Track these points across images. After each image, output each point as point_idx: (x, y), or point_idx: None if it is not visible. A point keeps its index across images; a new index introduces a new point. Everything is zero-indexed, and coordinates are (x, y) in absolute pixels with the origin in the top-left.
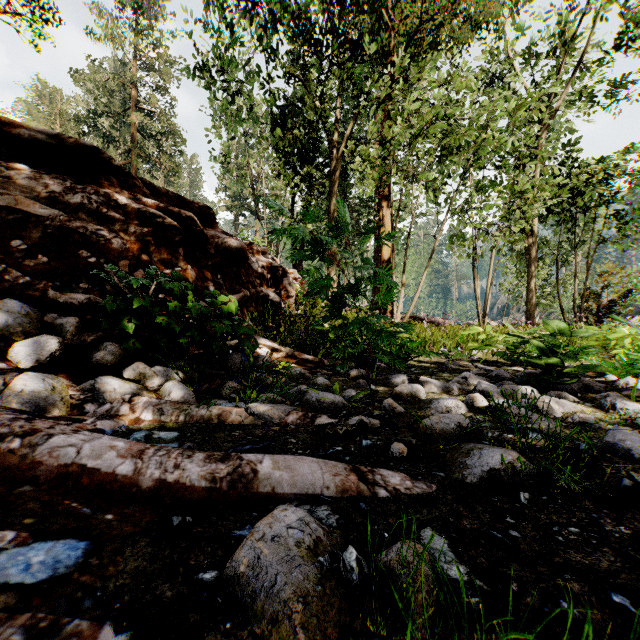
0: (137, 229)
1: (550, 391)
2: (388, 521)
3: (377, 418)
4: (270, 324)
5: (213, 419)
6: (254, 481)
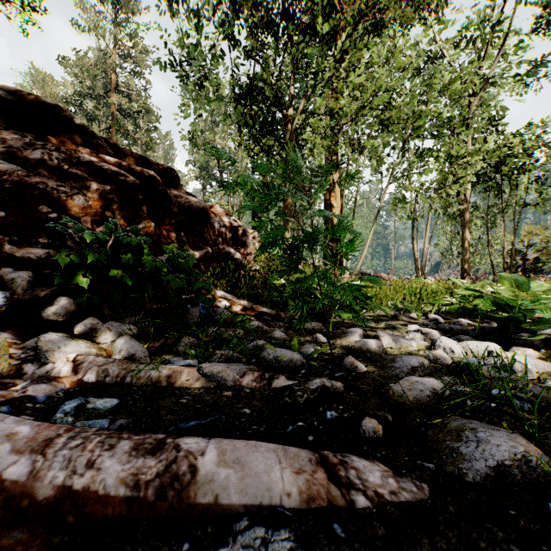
0: (100, 186)
1: (513, 347)
2: None
3: (339, 380)
4: (231, 279)
5: (162, 381)
6: (191, 486)
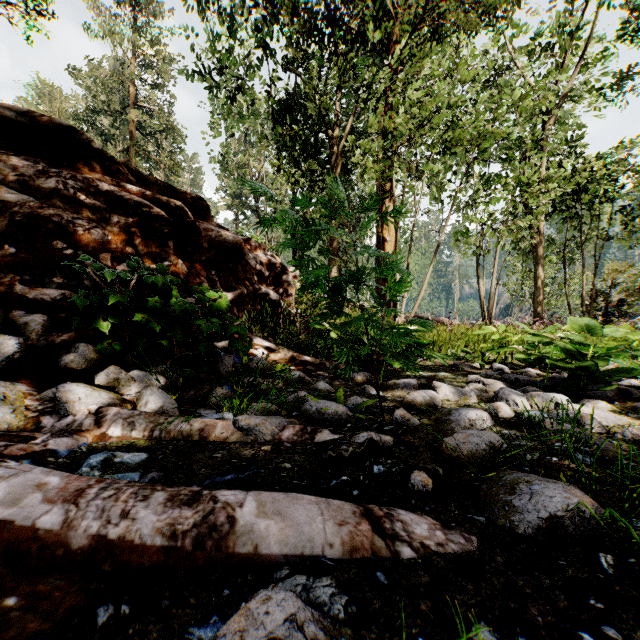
0: (120, 219)
1: (583, 399)
2: (420, 607)
3: (388, 434)
4: (268, 323)
5: (193, 435)
6: (229, 536)
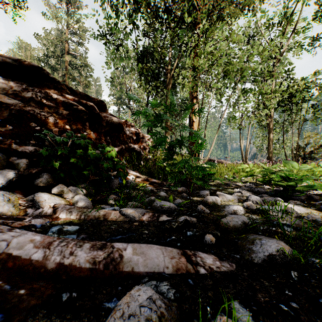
0: (63, 112)
1: (290, 200)
2: (208, 294)
3: (194, 217)
4: (135, 163)
5: (100, 217)
6: (120, 263)
